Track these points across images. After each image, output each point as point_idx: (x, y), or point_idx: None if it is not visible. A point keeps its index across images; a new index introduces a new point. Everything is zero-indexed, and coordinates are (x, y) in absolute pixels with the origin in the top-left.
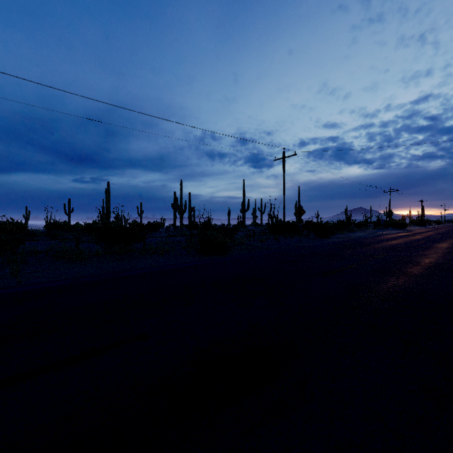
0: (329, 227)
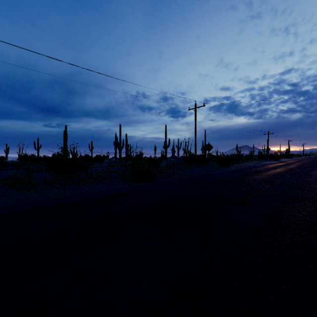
0: (229, 159)
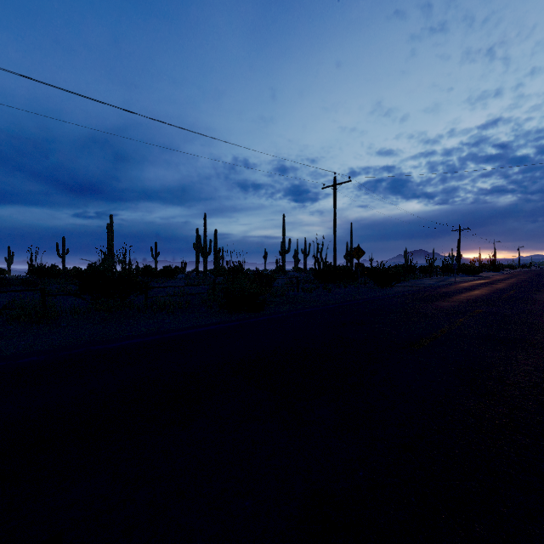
0: (393, 273)
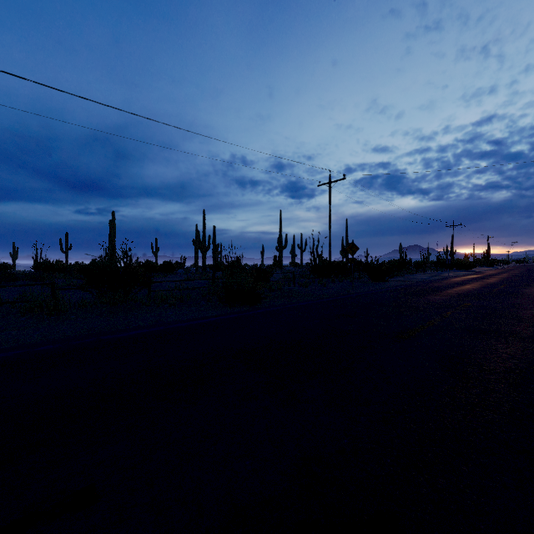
0: (386, 268)
